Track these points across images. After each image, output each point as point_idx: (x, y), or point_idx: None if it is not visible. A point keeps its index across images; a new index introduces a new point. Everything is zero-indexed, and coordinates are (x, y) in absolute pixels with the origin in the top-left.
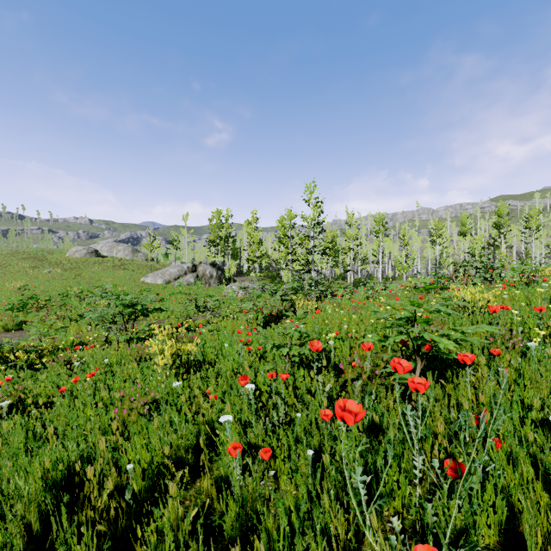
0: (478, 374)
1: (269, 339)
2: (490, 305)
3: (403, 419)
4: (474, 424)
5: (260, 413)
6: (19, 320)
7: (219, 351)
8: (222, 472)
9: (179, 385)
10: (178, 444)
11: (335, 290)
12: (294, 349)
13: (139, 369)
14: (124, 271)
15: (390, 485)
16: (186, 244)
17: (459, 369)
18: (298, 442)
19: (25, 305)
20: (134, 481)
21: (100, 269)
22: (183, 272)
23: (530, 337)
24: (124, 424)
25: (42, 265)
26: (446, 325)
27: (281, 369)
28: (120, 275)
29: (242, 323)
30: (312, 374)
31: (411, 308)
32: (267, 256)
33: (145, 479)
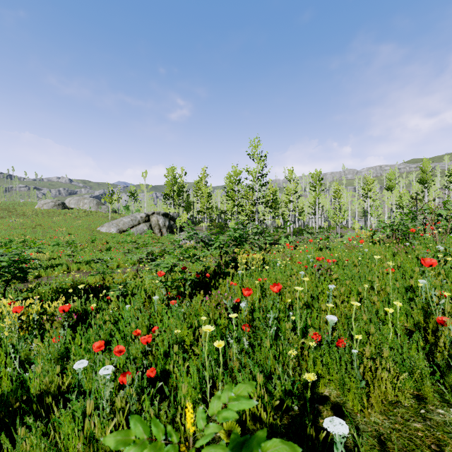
0: None
1: None
2: None
3: None
4: None
5: None
6: None
7: None
8: None
9: None
10: None
11: (276, 238)
12: None
13: None
14: (84, 221)
15: None
16: (145, 198)
17: None
18: None
19: None
20: None
21: (62, 220)
22: (137, 222)
23: None
24: None
25: (10, 216)
26: None
27: None
28: (79, 224)
29: None
30: None
31: None
32: (216, 209)
33: None
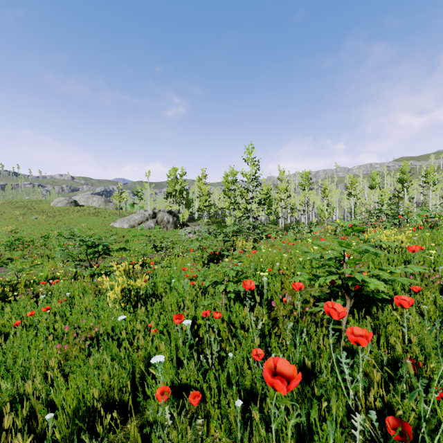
0: (400, 309)
1: (208, 277)
2: (403, 245)
3: (337, 366)
4: (412, 371)
5: (193, 351)
6: (6, 258)
7: (168, 285)
8: (150, 417)
9: (124, 319)
10: (110, 384)
11: (269, 233)
12: (230, 286)
13: (95, 302)
14: (97, 218)
15: (324, 441)
16: (148, 196)
17: (384, 306)
18: (230, 382)
19: (11, 245)
20: (57, 429)
21: (77, 216)
22: (145, 218)
23: (441, 274)
24: (67, 358)
25: (31, 213)
26: (367, 263)
27: (219, 303)
28: (94, 220)
29: (190, 260)
30: (245, 310)
31: (341, 249)
32: (214, 206)
33: (70, 425)
